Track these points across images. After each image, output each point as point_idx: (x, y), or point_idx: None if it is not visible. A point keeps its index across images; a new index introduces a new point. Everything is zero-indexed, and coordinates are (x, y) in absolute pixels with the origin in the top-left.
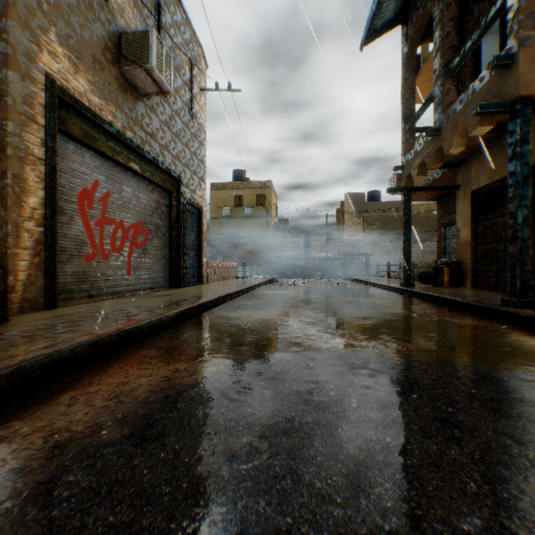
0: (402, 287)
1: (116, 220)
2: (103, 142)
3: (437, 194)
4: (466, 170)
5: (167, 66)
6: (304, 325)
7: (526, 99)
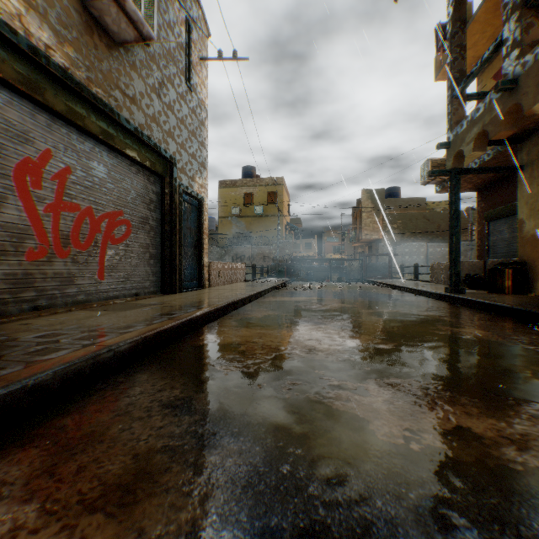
0: (450, 294)
1: (81, 206)
2: (55, 96)
3: (480, 182)
4: (535, 144)
5: (148, 2)
6: (345, 364)
7: None
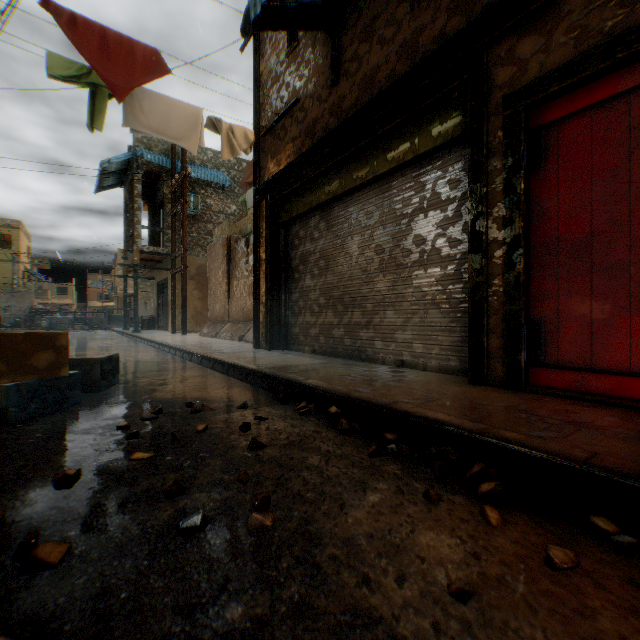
0: (121, 330)
1: None
2: None
3: None
4: (156, 271)
5: None
6: None
7: (138, 265)
